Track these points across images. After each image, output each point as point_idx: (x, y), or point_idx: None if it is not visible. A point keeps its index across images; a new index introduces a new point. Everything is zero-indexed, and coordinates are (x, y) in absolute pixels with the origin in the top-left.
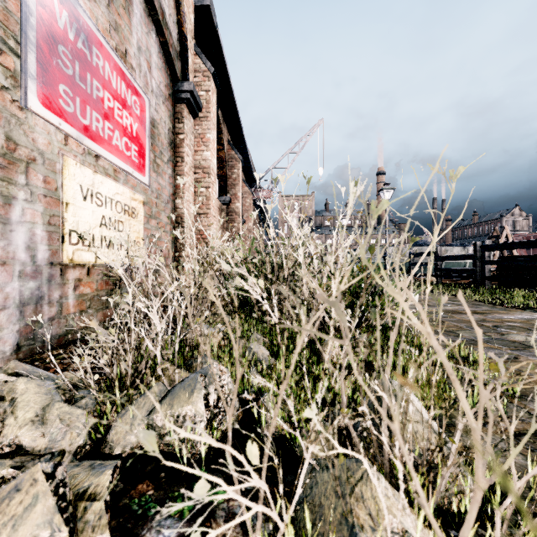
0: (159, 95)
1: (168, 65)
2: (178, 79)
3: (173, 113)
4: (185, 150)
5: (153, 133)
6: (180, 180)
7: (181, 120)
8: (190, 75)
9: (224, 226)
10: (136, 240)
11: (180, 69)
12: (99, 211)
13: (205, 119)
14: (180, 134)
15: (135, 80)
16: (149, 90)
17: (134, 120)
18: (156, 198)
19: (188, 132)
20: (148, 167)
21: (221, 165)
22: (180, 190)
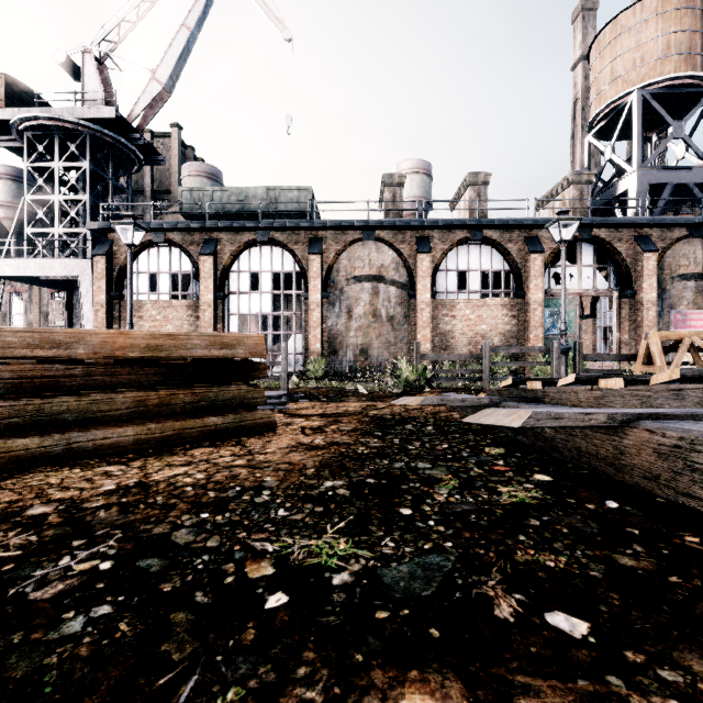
0: None
1: None
2: None
3: None
4: None
5: None
6: None
7: None
8: None
9: None
10: None
11: None
12: None
13: None
14: None
15: None
16: None
17: None
18: None
19: None
20: None
21: None
22: None
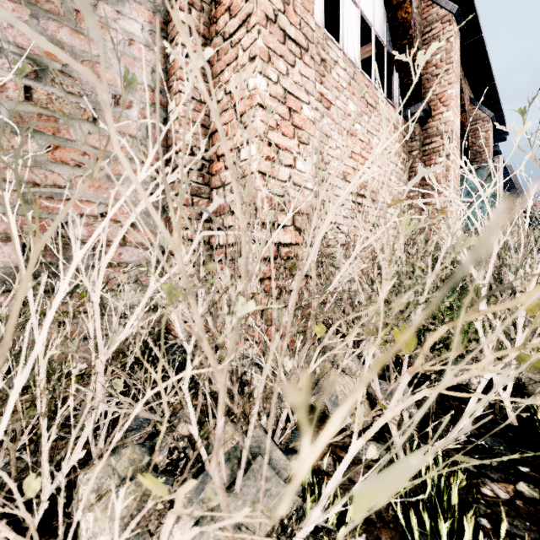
0: None
1: None
2: None
3: None
4: None
5: None
6: None
7: None
8: None
9: None
10: None
11: None
12: None
13: None
14: None
15: None
16: None
17: None
18: None
19: None
20: None
21: None
22: None
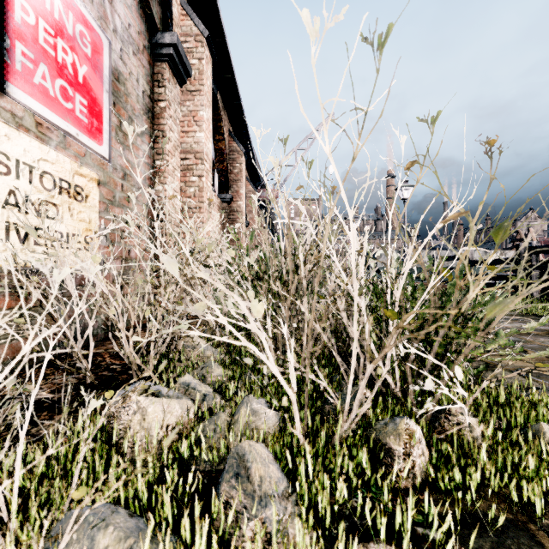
0: (126, 40)
1: (142, 7)
2: (157, 28)
3: (151, 73)
4: (166, 122)
5: (117, 90)
6: (129, 129)
7: (162, 83)
8: (174, 28)
9: (225, 226)
10: (84, 233)
11: (160, 16)
12: (1, 181)
13: (197, 93)
14: (161, 101)
15: (82, 2)
16: (110, 27)
17: (81, 60)
18: (122, 179)
19: (172, 100)
20: (107, 133)
21: (222, 158)
22: (161, 173)
